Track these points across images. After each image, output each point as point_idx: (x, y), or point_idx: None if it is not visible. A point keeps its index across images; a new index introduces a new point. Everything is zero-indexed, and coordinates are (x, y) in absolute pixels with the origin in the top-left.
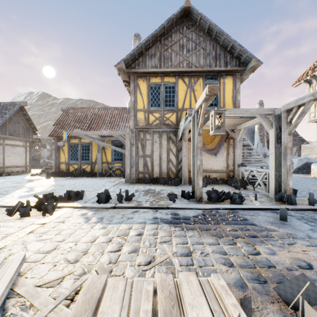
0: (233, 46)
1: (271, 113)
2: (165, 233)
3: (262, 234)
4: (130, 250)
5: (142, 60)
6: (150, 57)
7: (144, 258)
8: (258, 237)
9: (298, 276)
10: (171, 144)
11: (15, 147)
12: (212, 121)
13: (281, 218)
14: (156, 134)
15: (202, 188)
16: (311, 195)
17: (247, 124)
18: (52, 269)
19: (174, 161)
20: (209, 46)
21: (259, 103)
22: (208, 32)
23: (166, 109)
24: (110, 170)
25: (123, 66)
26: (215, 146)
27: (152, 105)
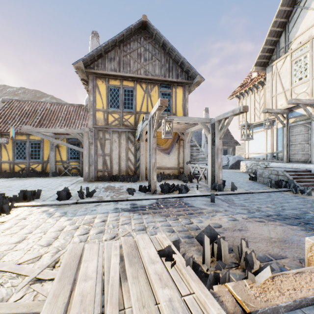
0: (183, 62)
1: (209, 121)
2: (126, 218)
3: (197, 212)
4: (96, 232)
5: (101, 62)
6: (109, 60)
7: (110, 235)
8: (194, 214)
9: (207, 226)
10: (130, 144)
11: None
12: (164, 127)
13: (211, 200)
14: (116, 134)
15: (157, 183)
16: (233, 183)
17: (193, 129)
18: (27, 252)
19: (133, 159)
20: (163, 58)
21: (205, 110)
22: (162, 46)
23: (125, 111)
24: (66, 169)
25: (82, 65)
26: (168, 147)
27: (112, 106)
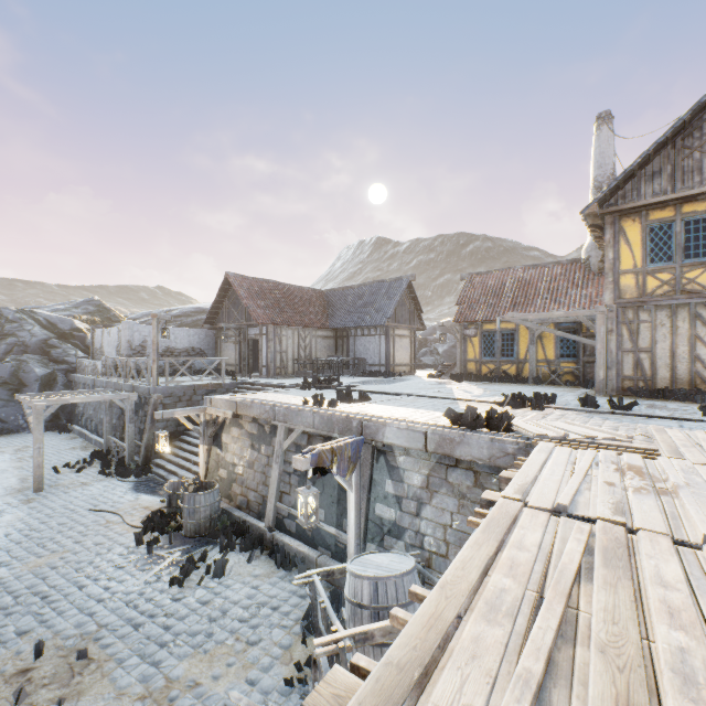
0: None
1: None
2: None
3: None
4: None
5: (631, 188)
6: (648, 178)
7: None
8: None
9: None
10: (700, 327)
11: (402, 339)
12: None
13: None
14: (663, 311)
15: None
16: None
17: None
18: None
19: None
20: None
21: None
22: None
23: (686, 263)
24: (553, 374)
25: (596, 209)
26: None
27: (653, 260)
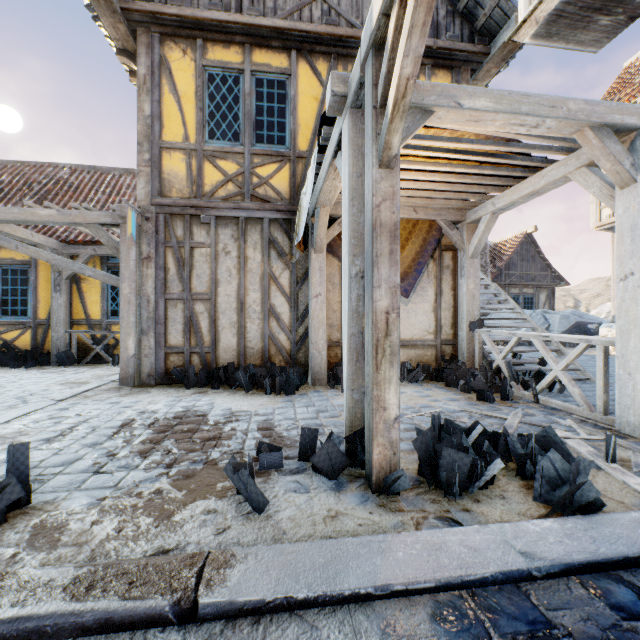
0: None
1: (635, 122)
2: None
3: None
4: None
5: None
6: None
7: None
8: None
9: None
10: (276, 261)
11: None
12: None
13: None
14: (228, 228)
15: None
16: None
17: (507, 197)
18: None
19: (285, 313)
20: None
21: None
22: None
23: (258, 149)
24: (97, 345)
25: None
26: (405, 270)
27: (215, 133)
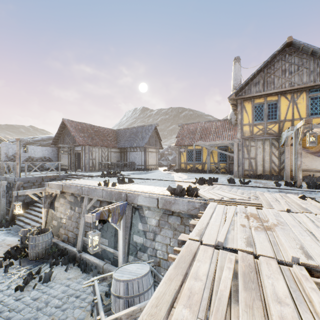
0: None
1: None
2: None
3: None
4: None
5: (247, 88)
6: (254, 85)
7: None
8: None
9: None
10: (273, 148)
11: (152, 153)
12: (307, 139)
13: None
14: (259, 141)
15: (304, 183)
16: None
17: None
18: None
19: (276, 162)
20: (312, 64)
21: None
22: (311, 54)
23: (268, 121)
24: (217, 169)
25: (234, 96)
26: (319, 150)
27: (256, 120)
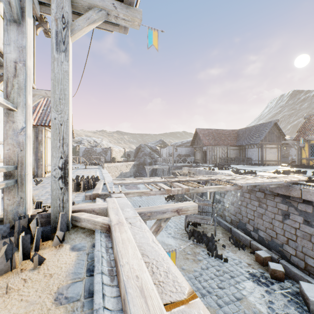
0: None
1: None
2: None
3: None
4: None
5: None
6: None
7: None
8: None
9: None
10: None
11: (271, 149)
12: None
13: None
14: None
15: None
16: None
17: None
18: None
19: None
20: None
21: None
22: None
23: None
24: None
25: None
26: None
27: None
